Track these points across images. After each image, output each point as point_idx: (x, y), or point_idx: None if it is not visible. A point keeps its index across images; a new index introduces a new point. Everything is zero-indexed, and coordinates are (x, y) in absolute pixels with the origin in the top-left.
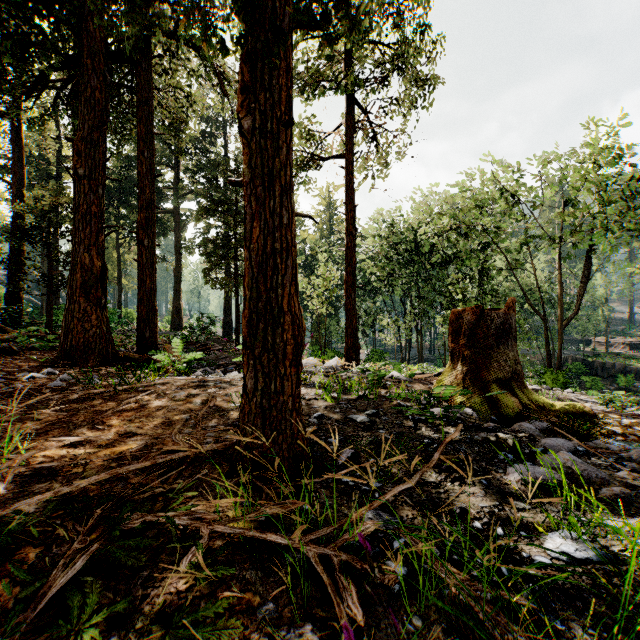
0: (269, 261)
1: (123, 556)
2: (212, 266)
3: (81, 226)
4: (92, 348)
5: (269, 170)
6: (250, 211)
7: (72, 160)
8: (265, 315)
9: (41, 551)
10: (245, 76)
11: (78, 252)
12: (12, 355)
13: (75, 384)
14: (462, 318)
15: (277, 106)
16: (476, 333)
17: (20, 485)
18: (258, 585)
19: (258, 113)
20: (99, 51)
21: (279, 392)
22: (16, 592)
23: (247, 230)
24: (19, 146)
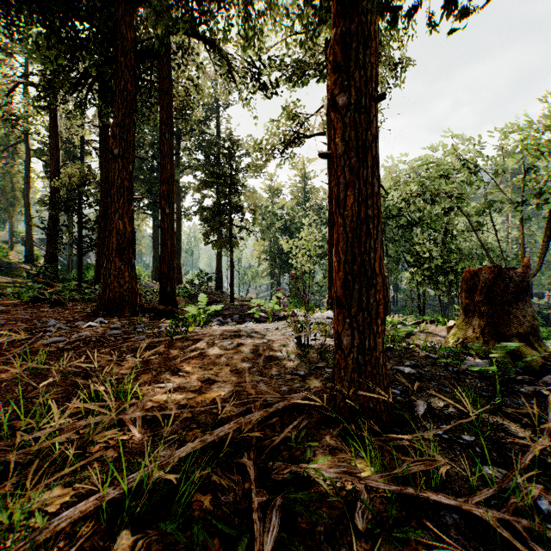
0: (363, 227)
1: (303, 511)
2: (206, 230)
3: (116, 198)
4: (126, 300)
5: (363, 142)
6: (344, 181)
7: (99, 143)
8: (360, 277)
9: (211, 499)
10: (338, 56)
11: (114, 220)
12: (60, 306)
13: (128, 332)
14: (476, 276)
15: (369, 82)
16: (493, 290)
17: (148, 429)
18: (440, 547)
19: (354, 89)
20: (130, 50)
21: (372, 348)
22: (216, 543)
23: (340, 198)
24: (55, 133)
